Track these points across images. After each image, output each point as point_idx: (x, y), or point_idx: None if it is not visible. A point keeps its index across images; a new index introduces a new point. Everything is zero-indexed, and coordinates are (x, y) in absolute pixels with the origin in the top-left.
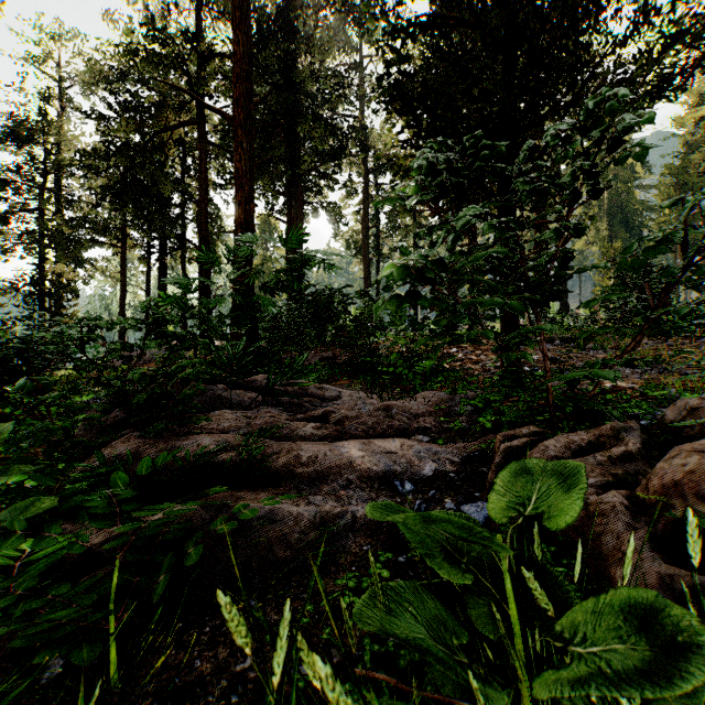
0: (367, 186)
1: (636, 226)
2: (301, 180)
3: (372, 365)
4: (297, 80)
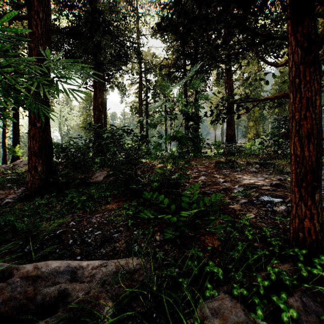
0: (141, 78)
1: (261, 107)
2: (102, 67)
3: (138, 188)
4: (99, 8)
